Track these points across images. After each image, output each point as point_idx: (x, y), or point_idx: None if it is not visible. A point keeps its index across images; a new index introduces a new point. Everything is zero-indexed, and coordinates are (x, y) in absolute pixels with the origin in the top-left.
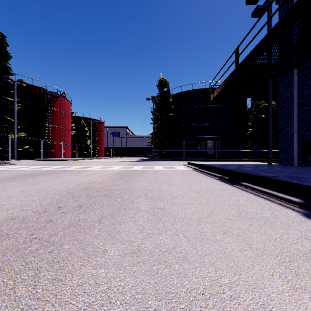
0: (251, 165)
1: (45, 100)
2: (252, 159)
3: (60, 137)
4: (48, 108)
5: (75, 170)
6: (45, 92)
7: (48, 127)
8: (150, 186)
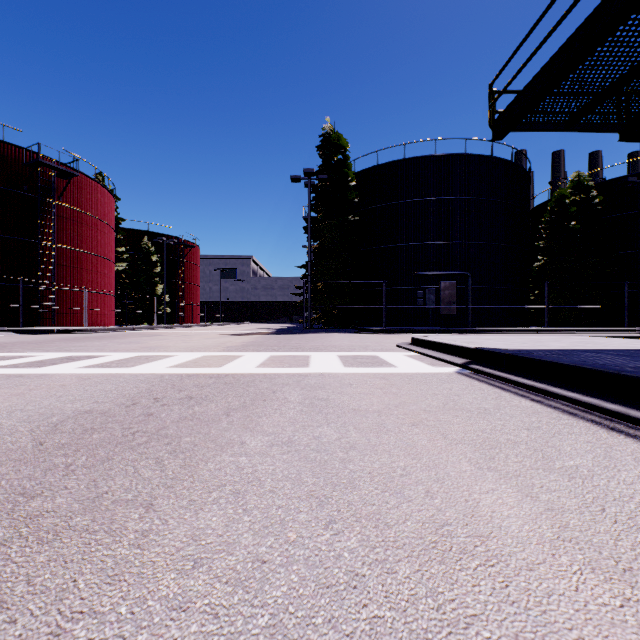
0: None
1: (38, 182)
2: (561, 329)
3: (81, 275)
4: (47, 202)
5: None
6: (36, 160)
7: (49, 249)
8: None
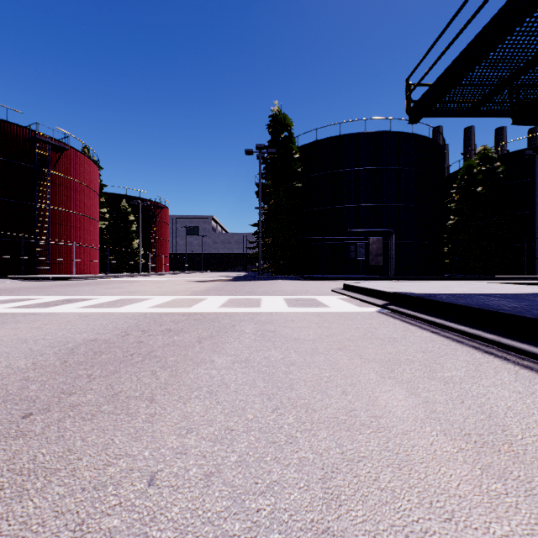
0: None
1: (36, 155)
2: (469, 276)
3: (71, 232)
4: (43, 171)
5: None
6: (34, 136)
7: (44, 210)
8: None
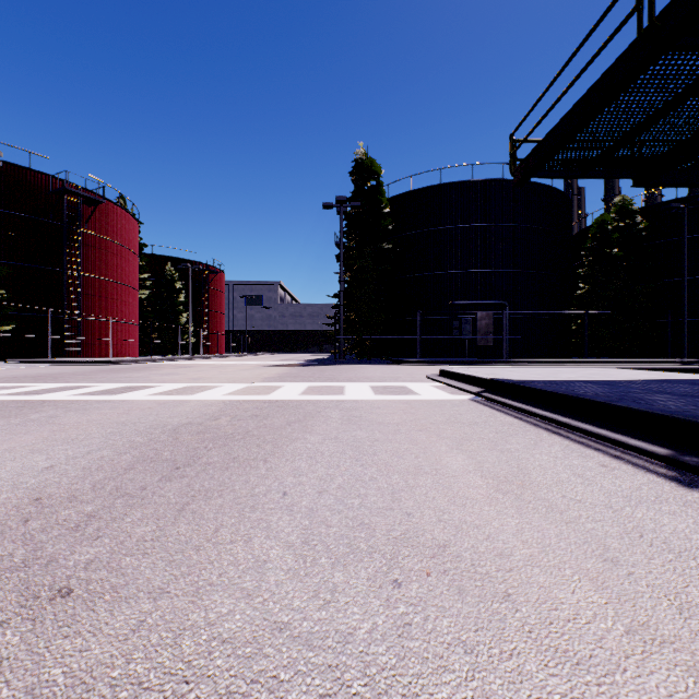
0: (678, 385)
1: (64, 210)
2: (599, 360)
3: (106, 305)
4: (73, 230)
5: (65, 403)
6: (63, 188)
7: (74, 278)
8: (315, 639)
